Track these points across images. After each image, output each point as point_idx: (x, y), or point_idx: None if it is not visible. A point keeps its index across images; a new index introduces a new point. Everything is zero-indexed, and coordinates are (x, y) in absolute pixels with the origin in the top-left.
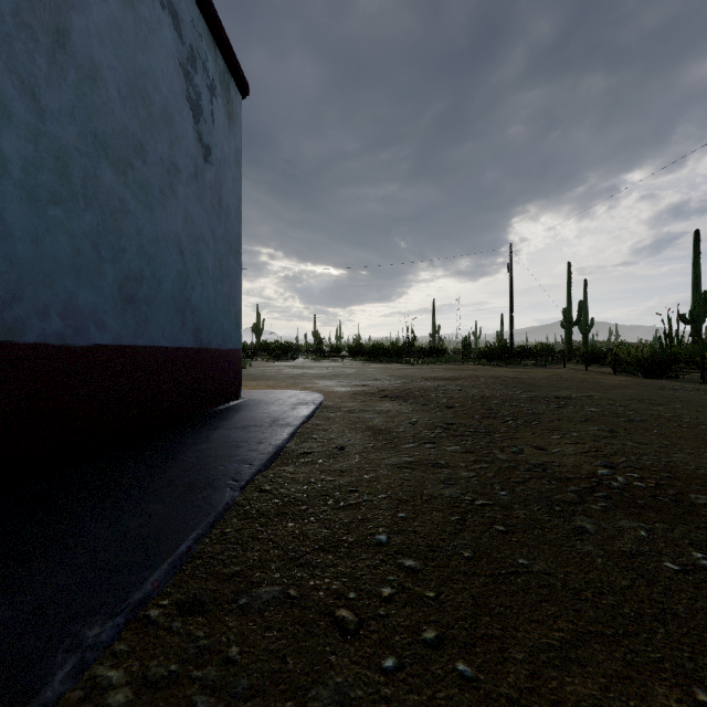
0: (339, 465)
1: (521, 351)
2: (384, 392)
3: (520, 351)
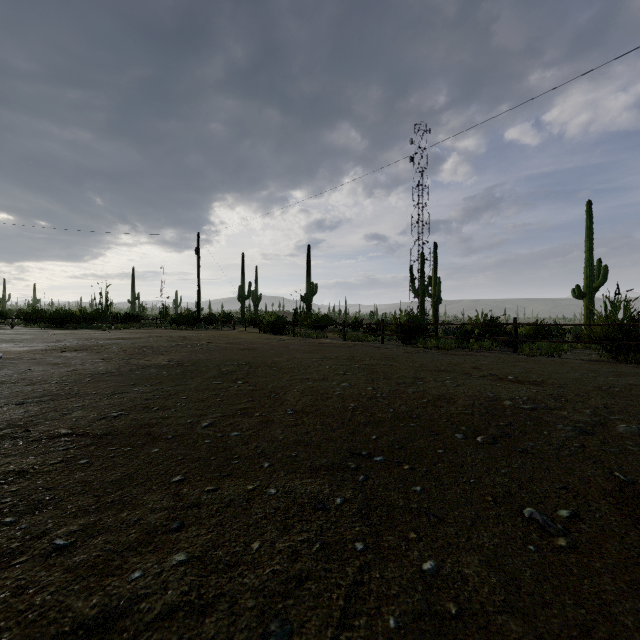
0: (30, 374)
1: (208, 318)
2: (66, 348)
3: (207, 318)
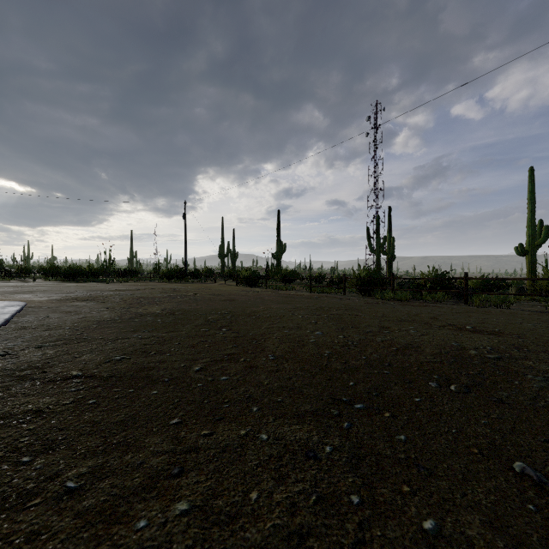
0: (47, 321)
1: (193, 273)
2: (77, 299)
3: (193, 273)
